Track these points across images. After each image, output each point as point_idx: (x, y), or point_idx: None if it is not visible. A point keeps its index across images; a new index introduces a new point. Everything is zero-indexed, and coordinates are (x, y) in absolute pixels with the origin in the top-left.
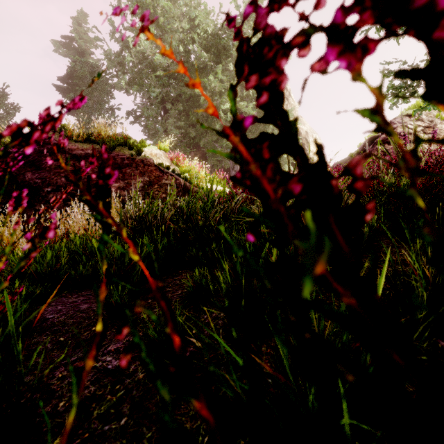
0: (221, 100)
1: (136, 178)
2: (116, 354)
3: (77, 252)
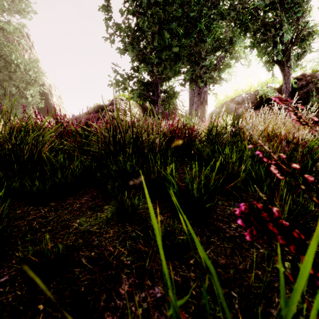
0: None
1: None
2: (141, 287)
3: None
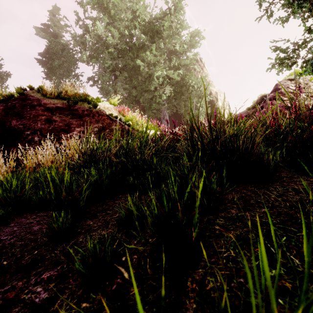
0: (155, 69)
1: (92, 124)
2: (47, 283)
3: (40, 180)
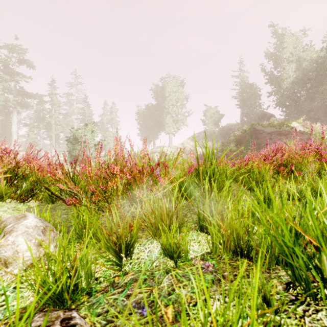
0: None
1: (292, 138)
2: None
3: None
